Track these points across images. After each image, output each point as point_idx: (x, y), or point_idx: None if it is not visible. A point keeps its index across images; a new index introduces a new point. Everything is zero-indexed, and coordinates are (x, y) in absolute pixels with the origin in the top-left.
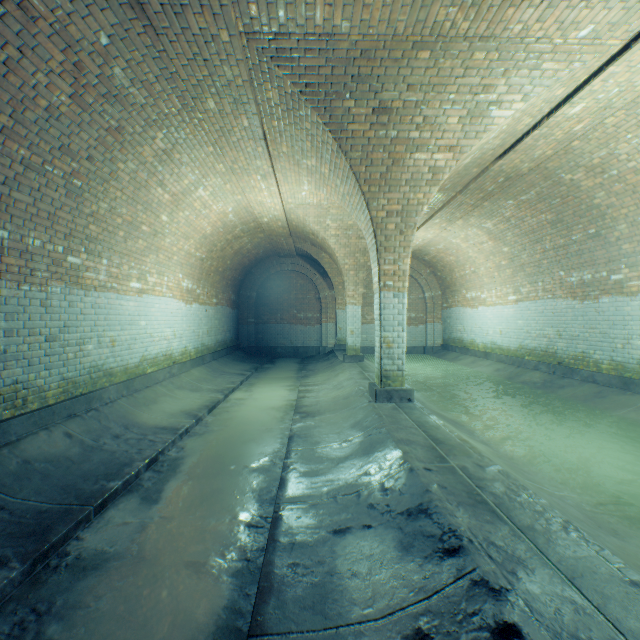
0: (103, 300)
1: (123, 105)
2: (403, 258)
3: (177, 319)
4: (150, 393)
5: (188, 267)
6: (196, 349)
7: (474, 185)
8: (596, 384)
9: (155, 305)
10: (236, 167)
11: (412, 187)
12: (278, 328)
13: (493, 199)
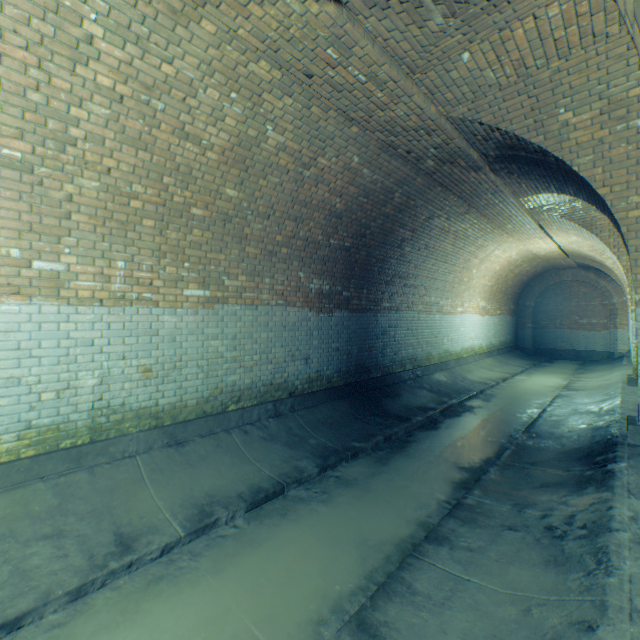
0: (448, 319)
1: (467, 238)
2: None
3: (476, 326)
4: (467, 367)
5: (482, 293)
6: (486, 346)
7: None
8: None
9: (466, 319)
10: (520, 239)
11: None
12: (556, 333)
13: None
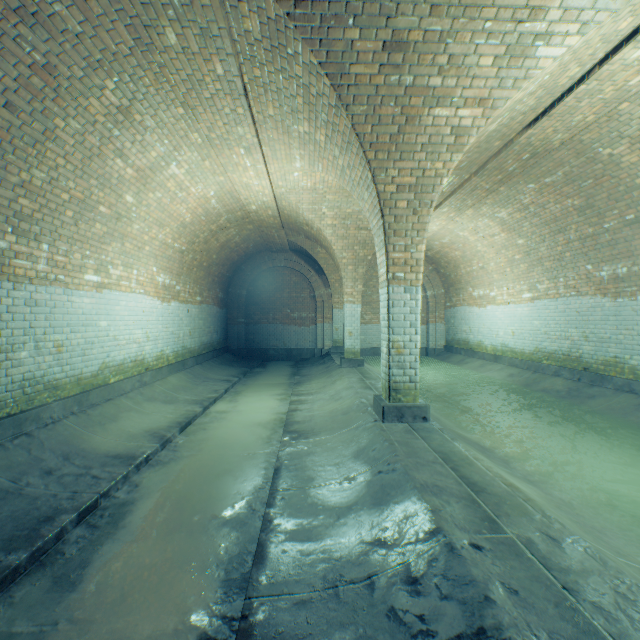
0: (43, 295)
1: (49, 31)
2: (417, 244)
3: (151, 319)
4: (110, 408)
5: (164, 260)
6: (175, 353)
7: (493, 163)
8: (635, 394)
9: (120, 302)
10: (213, 136)
11: (429, 154)
12: (270, 329)
13: (511, 183)
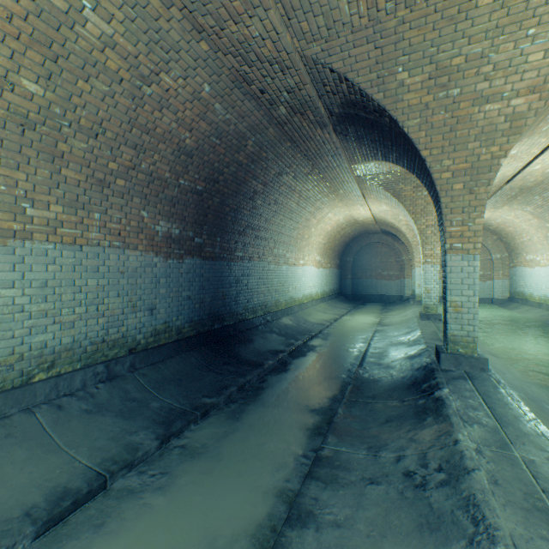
0: (293, 270)
1: (309, 199)
2: (436, 247)
3: (314, 277)
4: (307, 311)
5: (318, 249)
6: (321, 293)
7: (498, 194)
8: None
9: (306, 270)
10: (347, 204)
11: None
12: (367, 282)
13: (522, 196)
